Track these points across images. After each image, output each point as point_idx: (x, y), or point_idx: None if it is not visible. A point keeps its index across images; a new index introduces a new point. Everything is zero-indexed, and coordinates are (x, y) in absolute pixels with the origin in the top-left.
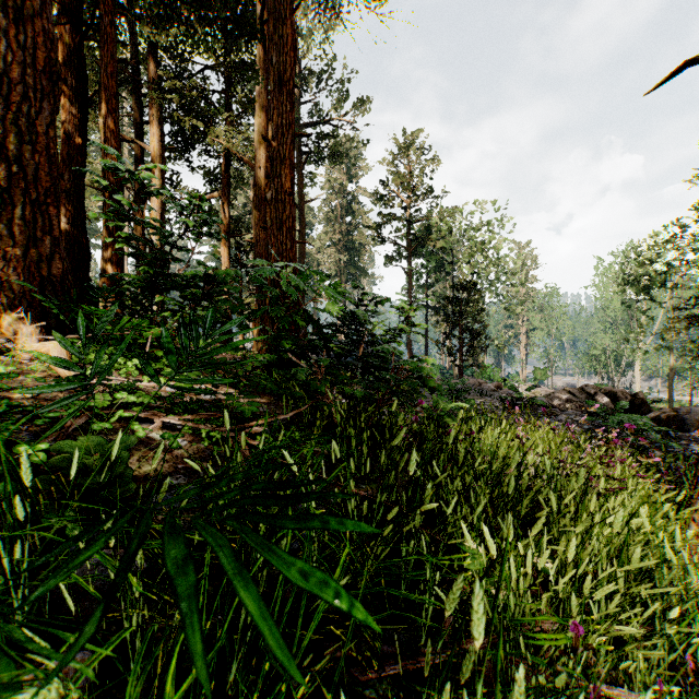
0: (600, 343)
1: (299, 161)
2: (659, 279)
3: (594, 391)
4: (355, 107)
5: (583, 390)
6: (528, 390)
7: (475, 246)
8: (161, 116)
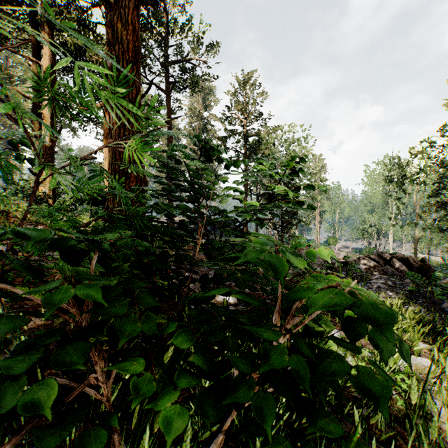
0: (367, 220)
1: (168, 89)
2: (410, 177)
3: (390, 258)
4: (208, 51)
5: (381, 257)
6: (344, 258)
7: (290, 154)
8: (51, 38)
